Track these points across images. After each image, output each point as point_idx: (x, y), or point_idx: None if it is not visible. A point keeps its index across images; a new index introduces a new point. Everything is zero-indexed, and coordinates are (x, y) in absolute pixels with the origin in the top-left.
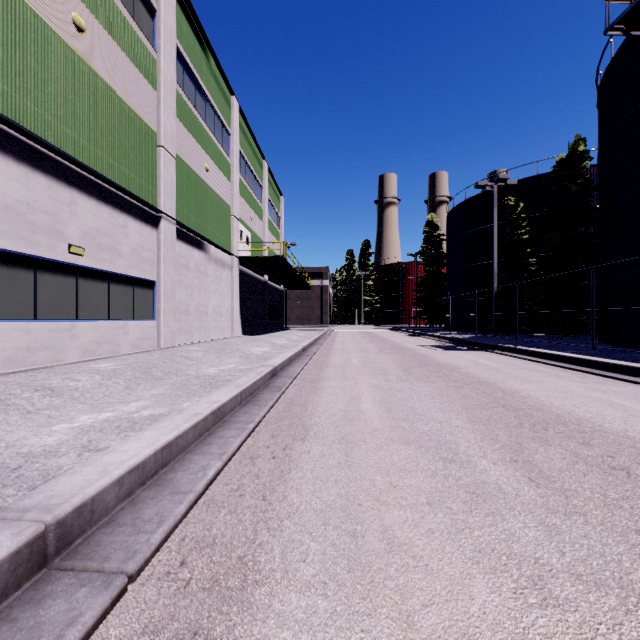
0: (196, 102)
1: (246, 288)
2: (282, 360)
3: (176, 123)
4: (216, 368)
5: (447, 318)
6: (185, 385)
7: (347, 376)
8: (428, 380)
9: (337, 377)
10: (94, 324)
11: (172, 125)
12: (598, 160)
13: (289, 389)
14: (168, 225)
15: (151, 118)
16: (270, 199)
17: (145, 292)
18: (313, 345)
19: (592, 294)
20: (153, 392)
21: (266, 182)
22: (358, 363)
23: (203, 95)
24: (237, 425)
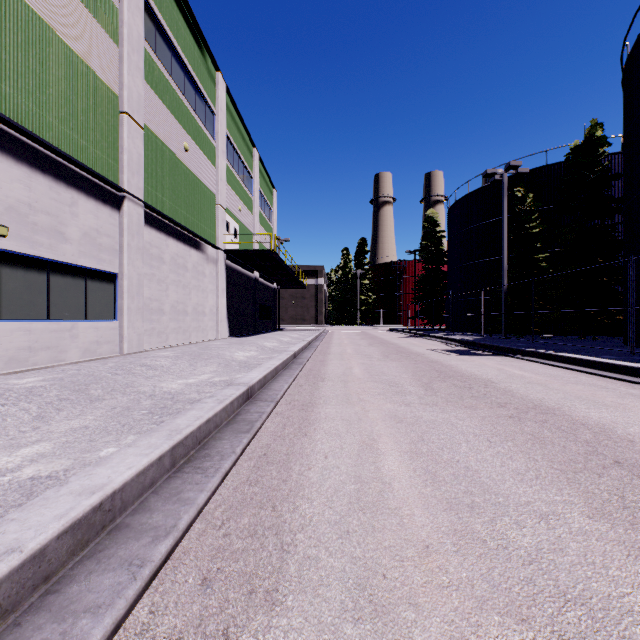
0: (173, 71)
1: (234, 285)
2: (263, 374)
3: (146, 89)
4: (184, 380)
5: (449, 318)
6: (128, 410)
7: (350, 397)
8: (464, 404)
9: (337, 399)
10: (25, 325)
11: (139, 90)
12: (625, 141)
13: (267, 423)
14: (134, 207)
15: (111, 77)
16: (261, 191)
17: (103, 286)
18: (306, 349)
19: (631, 290)
20: (73, 424)
21: (257, 172)
22: (362, 374)
23: (182, 64)
24: (132, 547)
